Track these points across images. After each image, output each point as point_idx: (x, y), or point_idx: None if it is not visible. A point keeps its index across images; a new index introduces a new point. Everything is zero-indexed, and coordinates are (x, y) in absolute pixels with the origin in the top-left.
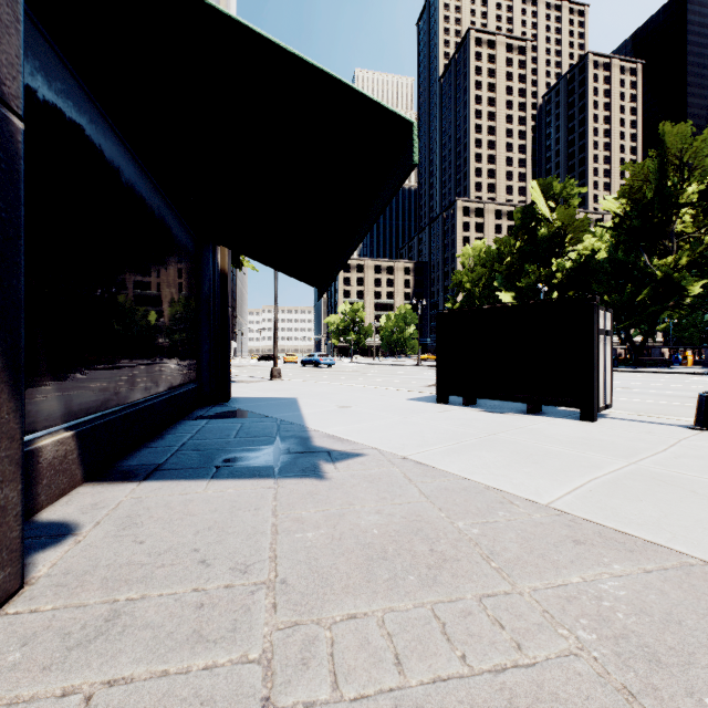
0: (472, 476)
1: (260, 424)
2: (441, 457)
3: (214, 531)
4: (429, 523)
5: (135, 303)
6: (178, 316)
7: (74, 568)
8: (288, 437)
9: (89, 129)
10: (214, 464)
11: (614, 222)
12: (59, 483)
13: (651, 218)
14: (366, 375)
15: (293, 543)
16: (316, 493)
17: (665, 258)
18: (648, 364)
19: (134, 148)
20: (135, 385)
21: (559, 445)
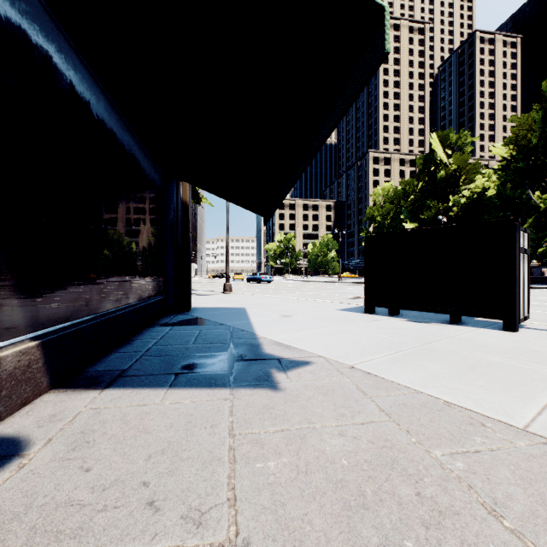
0: (426, 389)
1: (215, 331)
2: (387, 367)
3: (167, 456)
4: (402, 452)
5: (106, 224)
6: (147, 239)
7: (4, 508)
8: (240, 344)
9: (57, 57)
10: (173, 370)
11: (502, 165)
12: (21, 393)
13: (534, 160)
14: (299, 289)
15: (254, 477)
16: (273, 407)
17: (546, 193)
18: (532, 281)
19: (104, 85)
20: (106, 297)
21: (496, 355)
